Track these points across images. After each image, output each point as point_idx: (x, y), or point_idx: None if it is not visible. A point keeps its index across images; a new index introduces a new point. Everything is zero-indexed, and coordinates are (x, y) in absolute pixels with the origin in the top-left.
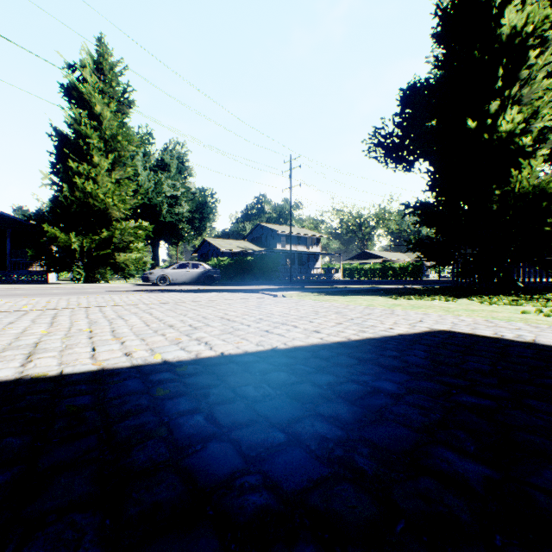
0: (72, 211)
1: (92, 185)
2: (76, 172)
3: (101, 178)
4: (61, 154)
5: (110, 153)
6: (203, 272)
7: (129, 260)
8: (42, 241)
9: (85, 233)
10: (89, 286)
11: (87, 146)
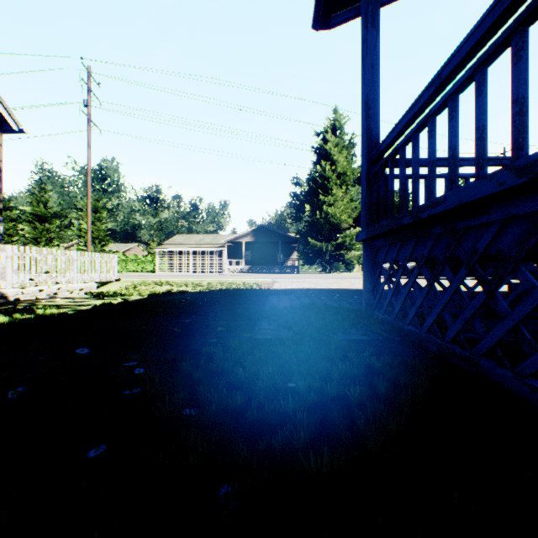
0: (319, 227)
1: (333, 209)
2: (322, 202)
3: (336, 203)
4: (313, 192)
5: (340, 185)
6: (414, 265)
7: (353, 258)
8: (306, 247)
9: (325, 240)
10: (337, 275)
11: (327, 183)
